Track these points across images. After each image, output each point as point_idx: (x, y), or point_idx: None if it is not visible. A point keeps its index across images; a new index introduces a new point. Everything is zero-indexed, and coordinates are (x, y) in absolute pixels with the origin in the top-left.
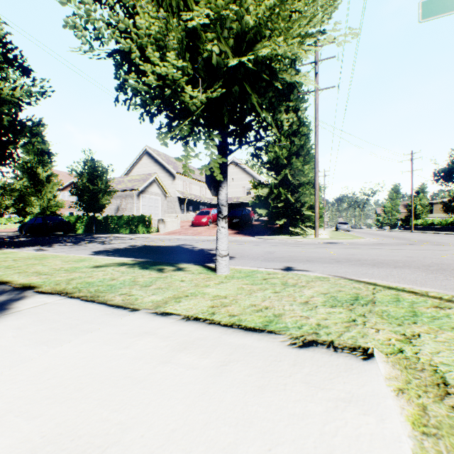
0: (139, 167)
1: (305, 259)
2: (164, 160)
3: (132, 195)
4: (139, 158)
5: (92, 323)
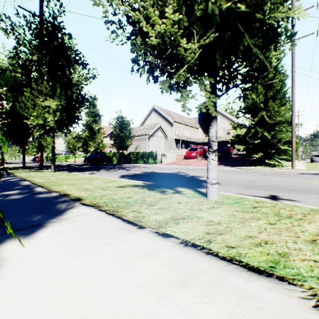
0: (149, 120)
1: (288, 189)
2: (165, 114)
3: (145, 138)
4: (149, 114)
5: (109, 236)
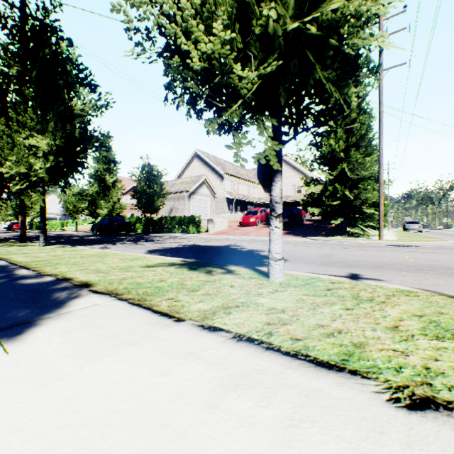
0: (190, 170)
1: (373, 265)
2: (213, 162)
3: (183, 197)
4: (190, 161)
5: (134, 334)
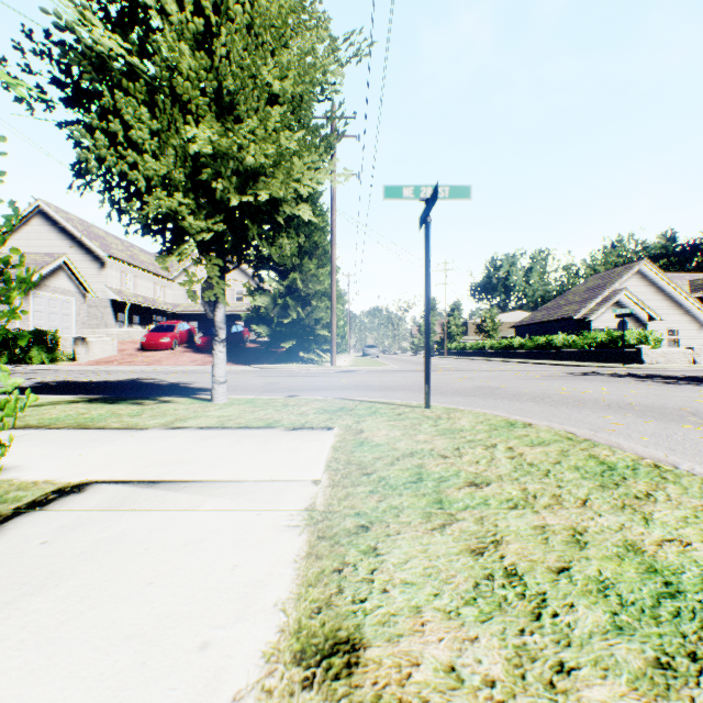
0: (22, 238)
1: (313, 389)
2: (82, 231)
3: None
4: (22, 220)
5: (111, 438)
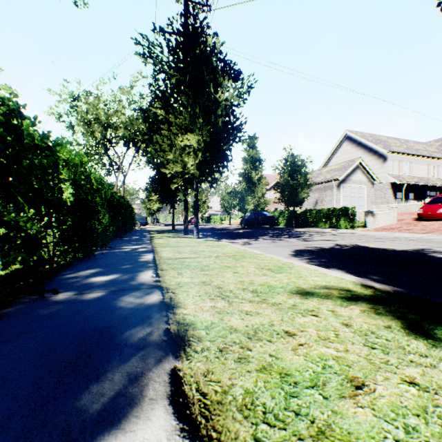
0: (337, 156)
1: None
2: (370, 141)
3: (330, 186)
4: (337, 146)
5: None
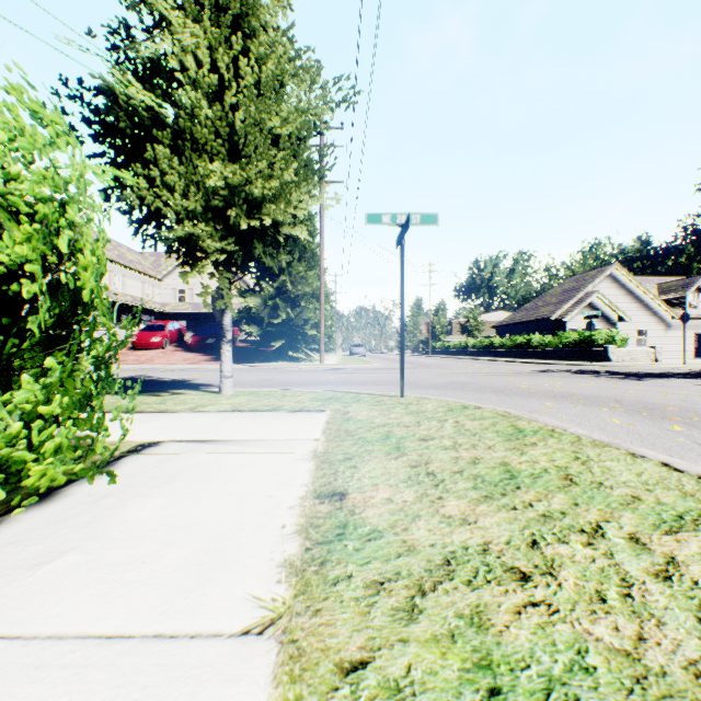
0: None
1: (305, 384)
2: None
3: None
4: None
5: (153, 418)
